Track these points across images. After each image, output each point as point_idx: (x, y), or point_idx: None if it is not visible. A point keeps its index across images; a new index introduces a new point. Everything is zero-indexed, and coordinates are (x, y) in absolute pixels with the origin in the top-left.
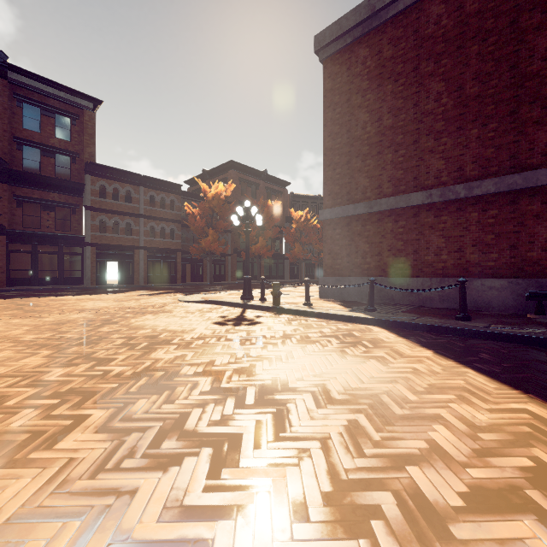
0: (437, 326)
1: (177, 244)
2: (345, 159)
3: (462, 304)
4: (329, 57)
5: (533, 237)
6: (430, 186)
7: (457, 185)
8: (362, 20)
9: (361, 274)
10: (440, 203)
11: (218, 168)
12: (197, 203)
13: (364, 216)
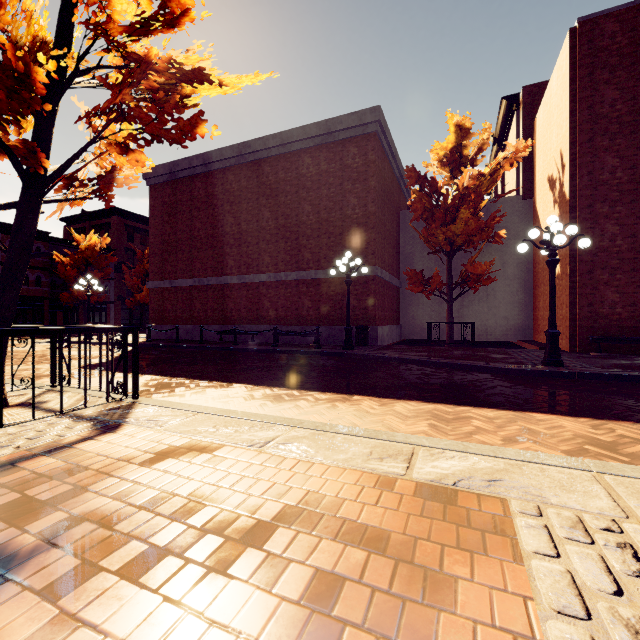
0: (154, 344)
1: (44, 291)
2: (161, 252)
3: (177, 336)
4: (152, 185)
5: (228, 306)
6: (196, 276)
7: (204, 278)
8: (167, 173)
9: (168, 323)
10: (200, 286)
11: (100, 212)
12: (71, 250)
13: (169, 288)
